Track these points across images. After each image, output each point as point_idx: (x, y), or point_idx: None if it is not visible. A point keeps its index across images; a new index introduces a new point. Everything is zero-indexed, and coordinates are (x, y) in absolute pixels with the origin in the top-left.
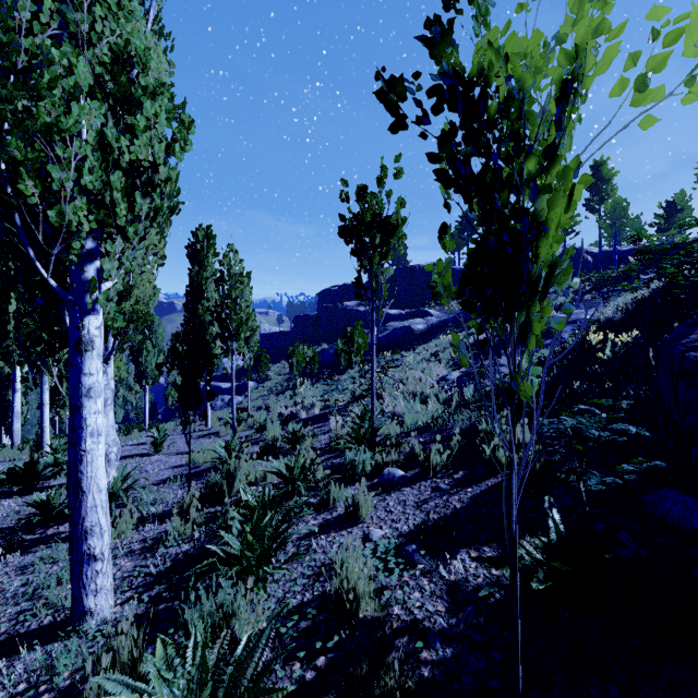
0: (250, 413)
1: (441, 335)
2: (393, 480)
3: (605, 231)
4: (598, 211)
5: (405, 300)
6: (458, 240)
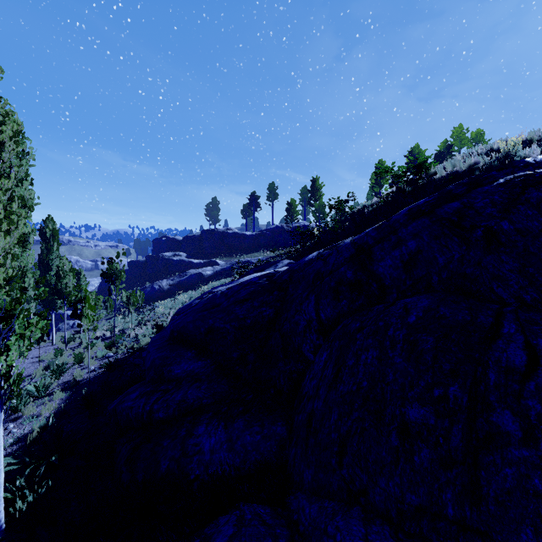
0: (83, 334)
1: (210, 282)
2: (108, 356)
3: (315, 219)
4: (314, 206)
5: (208, 251)
6: (249, 210)
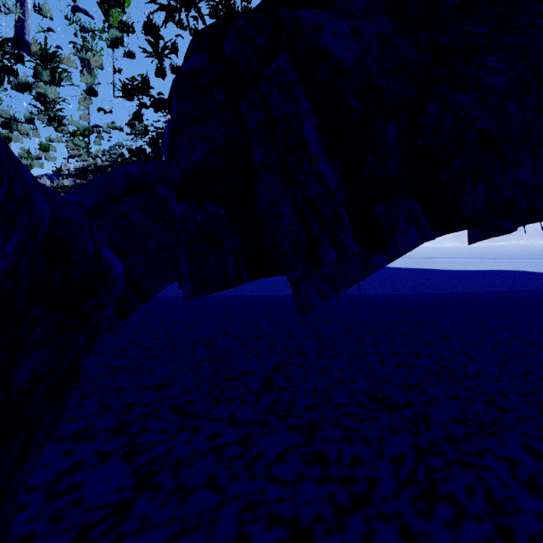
0: None
1: None
2: (97, 125)
3: None
4: None
5: None
6: None
